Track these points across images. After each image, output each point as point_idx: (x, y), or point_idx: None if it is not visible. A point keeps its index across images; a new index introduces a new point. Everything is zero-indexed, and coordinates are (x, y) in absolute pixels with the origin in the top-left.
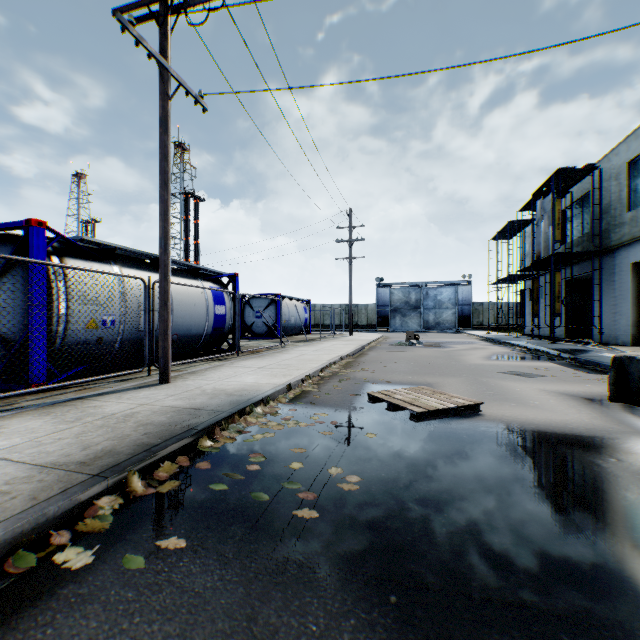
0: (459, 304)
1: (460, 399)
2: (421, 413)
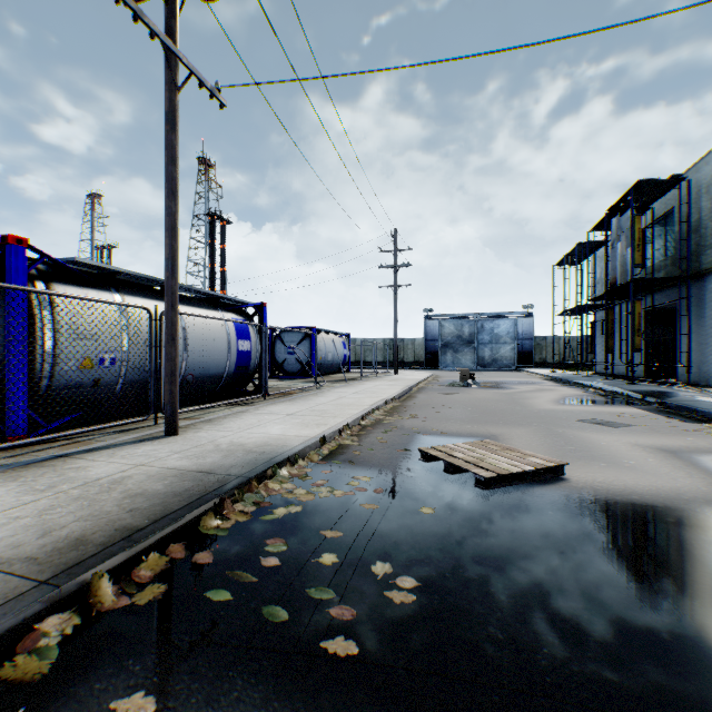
0: (519, 338)
1: (537, 458)
2: (490, 478)
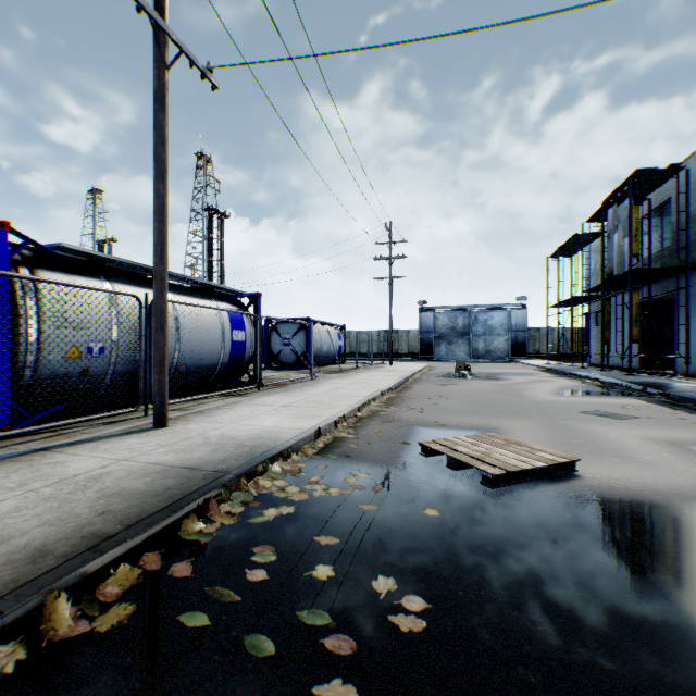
0: (512, 330)
1: (546, 453)
2: (498, 476)
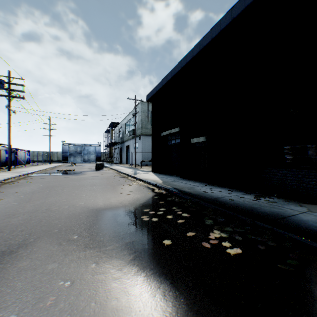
0: (97, 152)
1: (72, 169)
2: (65, 170)
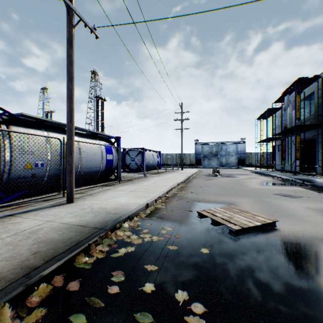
0: (238, 153)
1: (261, 217)
2: (237, 230)
